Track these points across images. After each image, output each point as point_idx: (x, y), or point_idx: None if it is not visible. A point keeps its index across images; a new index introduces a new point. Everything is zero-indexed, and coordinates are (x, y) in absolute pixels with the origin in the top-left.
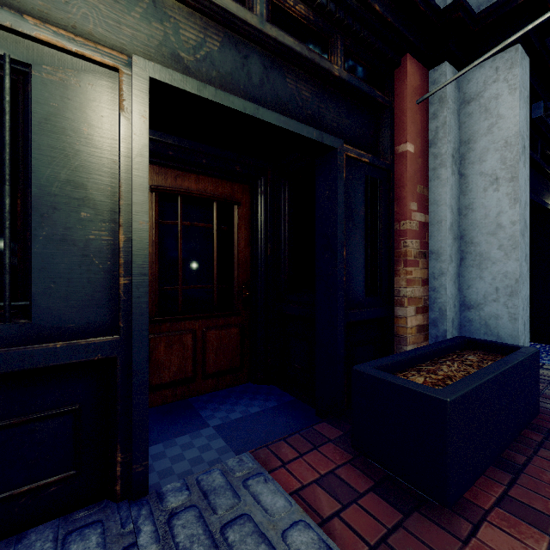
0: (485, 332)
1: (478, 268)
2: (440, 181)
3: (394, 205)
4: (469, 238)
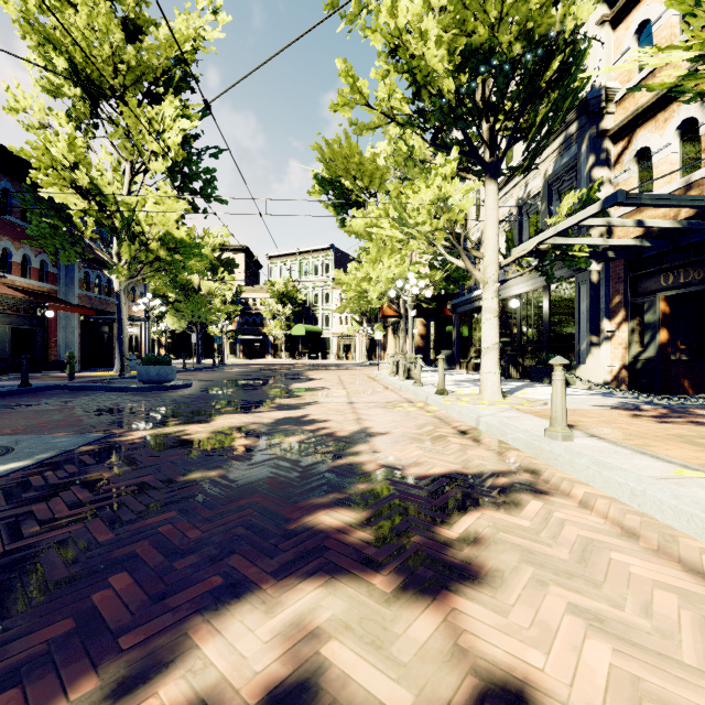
0: None
1: (69, 349)
2: (60, 332)
3: (49, 336)
4: (67, 343)
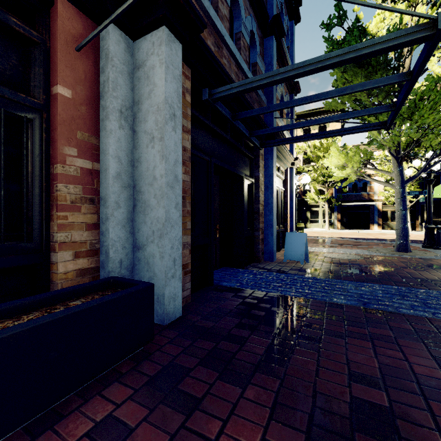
0: (148, 269)
1: (143, 214)
2: (106, 132)
3: (49, 148)
4: (139, 187)
